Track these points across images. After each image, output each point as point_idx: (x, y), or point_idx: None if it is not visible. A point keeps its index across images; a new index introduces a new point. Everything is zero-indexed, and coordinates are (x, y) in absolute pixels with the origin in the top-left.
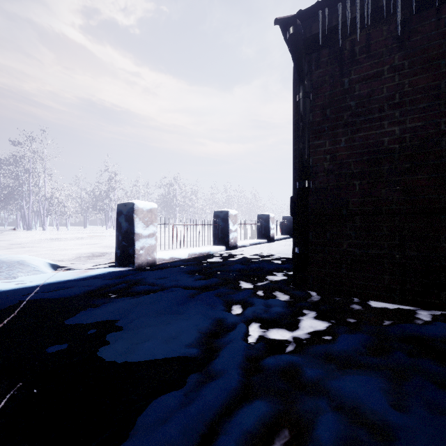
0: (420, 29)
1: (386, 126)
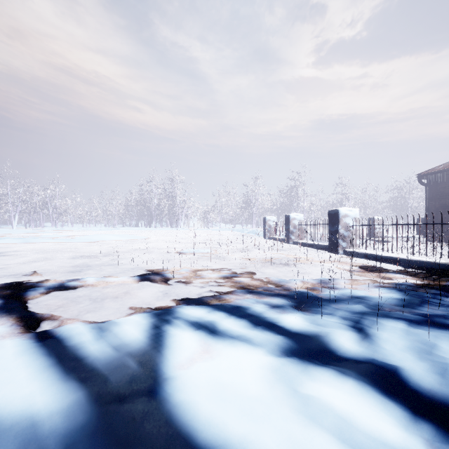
0: None
1: (447, 200)
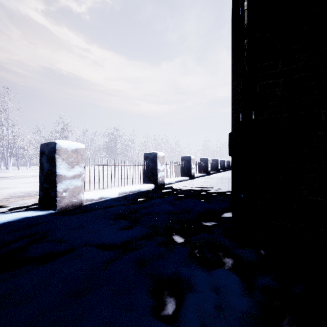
0: None
1: None
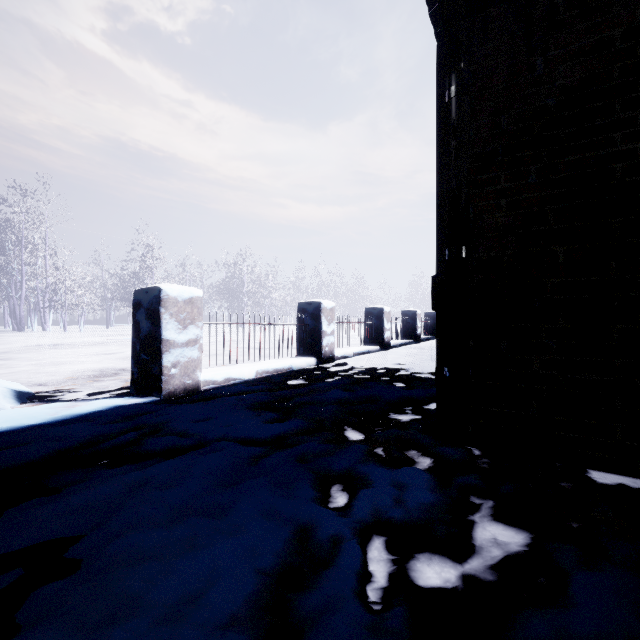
0: None
1: (618, 141)
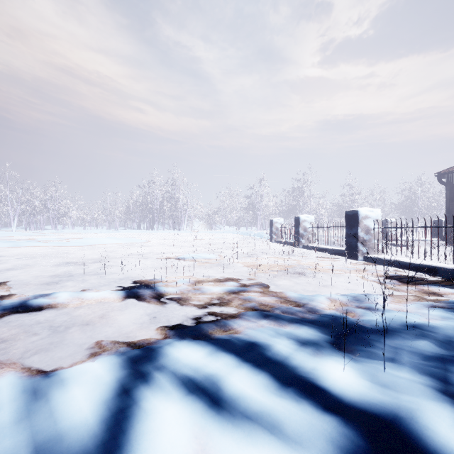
0: None
1: None
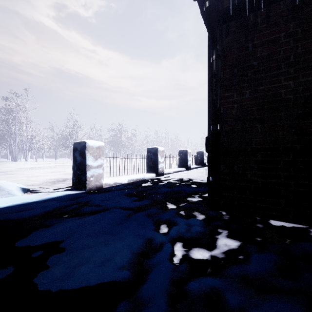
0: (311, 2)
1: (283, 81)
